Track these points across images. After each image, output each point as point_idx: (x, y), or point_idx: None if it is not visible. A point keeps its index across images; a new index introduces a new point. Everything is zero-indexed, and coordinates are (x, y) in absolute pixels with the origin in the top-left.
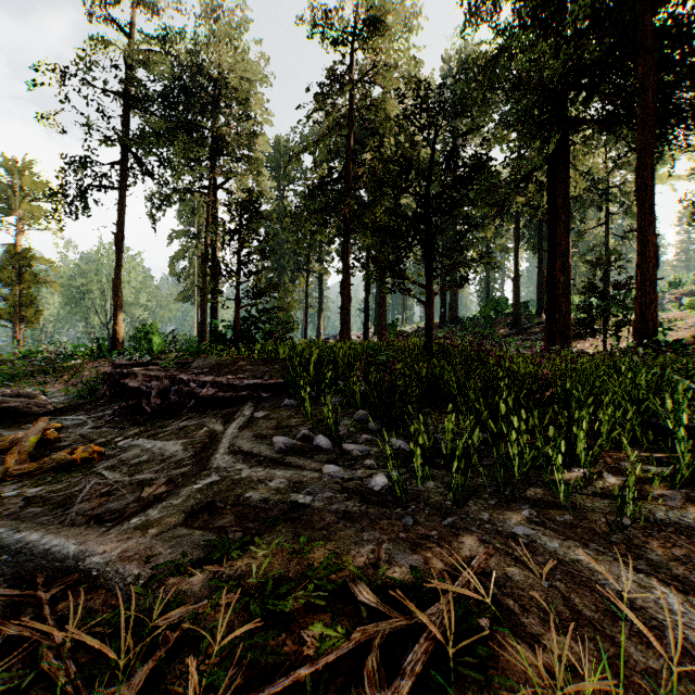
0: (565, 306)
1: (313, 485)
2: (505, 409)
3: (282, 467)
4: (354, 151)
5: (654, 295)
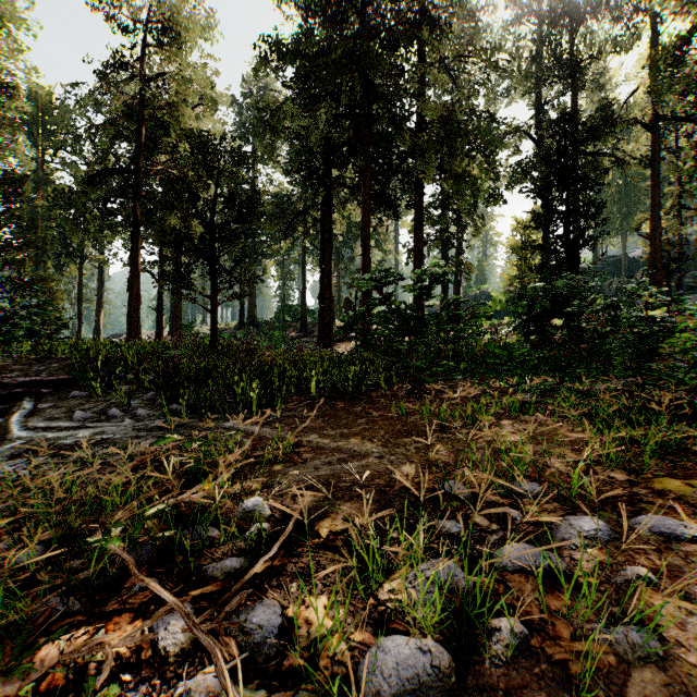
0: (329, 316)
1: (113, 431)
2: (237, 378)
3: (85, 428)
4: (145, 142)
5: (370, 313)
